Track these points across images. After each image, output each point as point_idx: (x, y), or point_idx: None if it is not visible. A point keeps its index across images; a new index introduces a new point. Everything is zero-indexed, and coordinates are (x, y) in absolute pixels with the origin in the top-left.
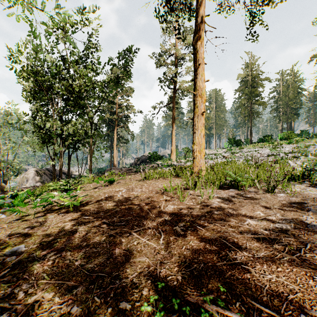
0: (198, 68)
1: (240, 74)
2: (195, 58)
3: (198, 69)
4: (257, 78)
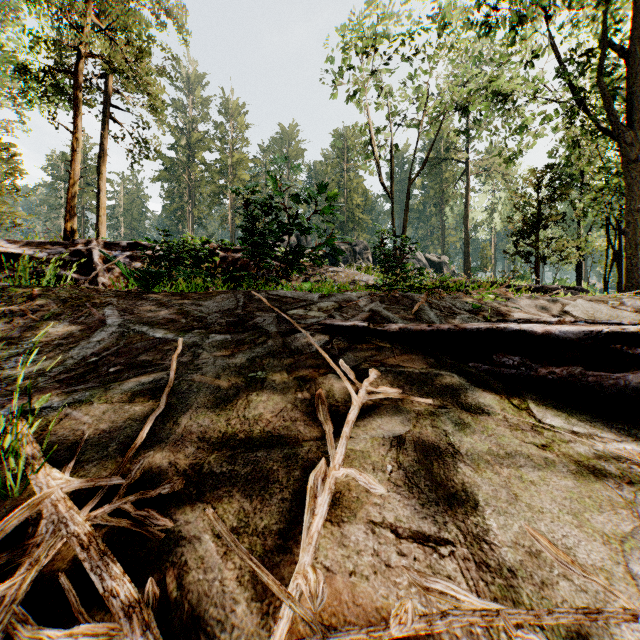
0: (102, 186)
1: (67, 155)
2: (99, 177)
3: (102, 187)
4: (95, 173)
